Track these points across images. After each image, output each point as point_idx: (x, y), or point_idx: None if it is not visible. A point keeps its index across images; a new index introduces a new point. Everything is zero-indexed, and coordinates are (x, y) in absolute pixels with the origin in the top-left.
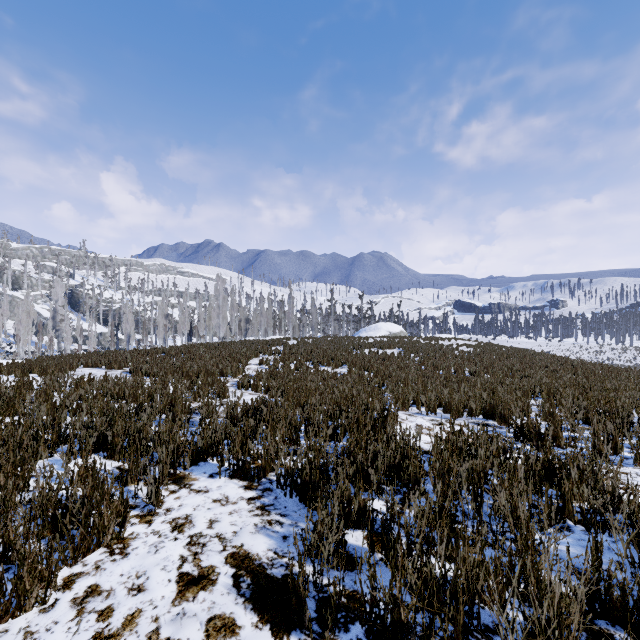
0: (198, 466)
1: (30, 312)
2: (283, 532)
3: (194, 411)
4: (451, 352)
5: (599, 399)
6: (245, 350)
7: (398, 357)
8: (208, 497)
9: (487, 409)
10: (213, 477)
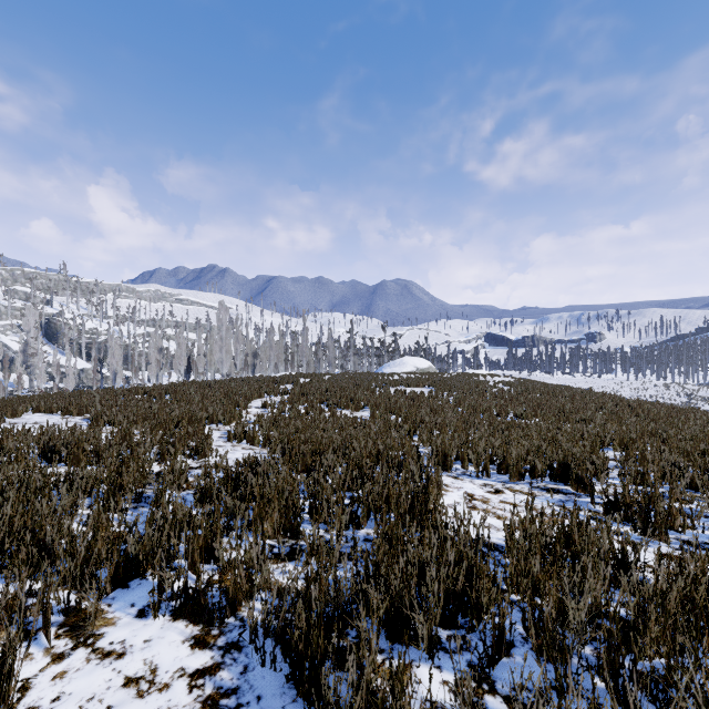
0: (126, 589)
1: None
2: None
3: (149, 482)
4: (490, 391)
5: (688, 451)
6: (246, 389)
7: (429, 397)
8: (119, 671)
9: (556, 469)
10: (144, 616)
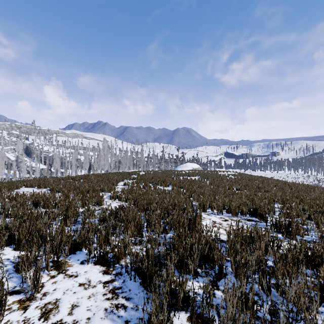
0: (75, 254)
1: (3, 157)
2: (126, 316)
3: (79, 215)
4: (225, 178)
5: (311, 204)
6: (116, 177)
7: (198, 181)
8: (76, 281)
9: (252, 211)
10: (83, 263)
